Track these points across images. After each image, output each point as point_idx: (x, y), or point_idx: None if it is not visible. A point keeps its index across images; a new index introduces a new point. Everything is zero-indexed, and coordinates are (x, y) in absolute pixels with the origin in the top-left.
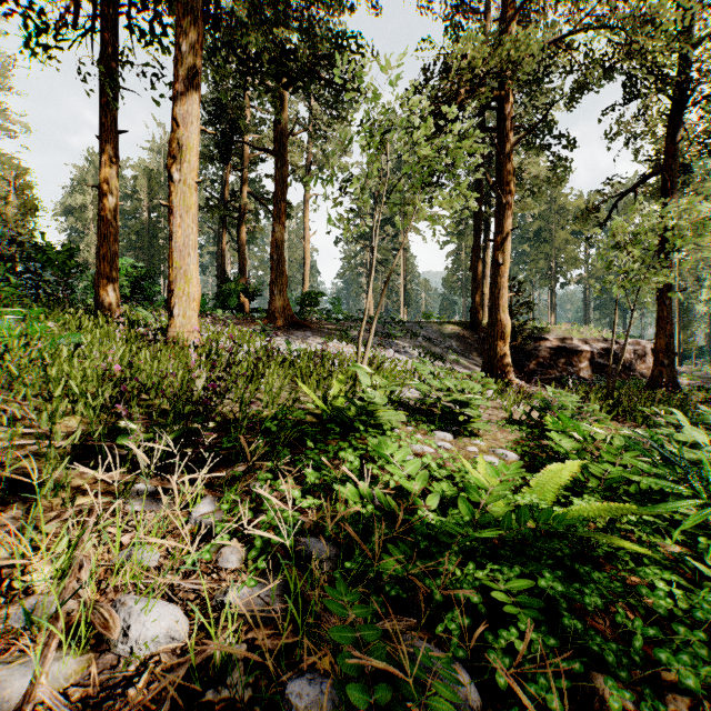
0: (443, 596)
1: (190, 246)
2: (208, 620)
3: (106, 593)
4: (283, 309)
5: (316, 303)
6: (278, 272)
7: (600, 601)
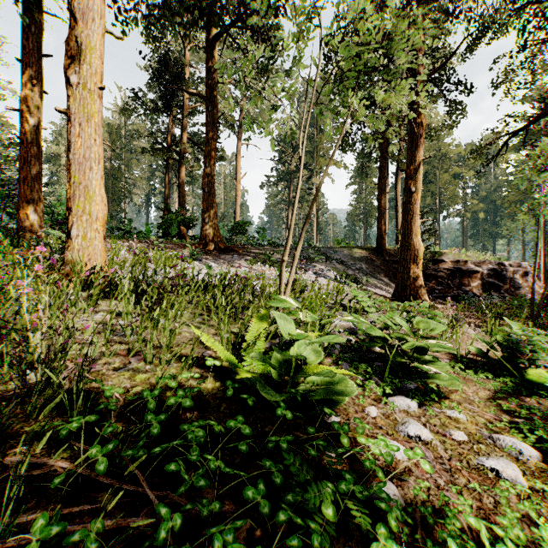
0: None
1: (92, 158)
2: None
3: None
4: (214, 235)
5: (243, 231)
6: (209, 203)
7: None
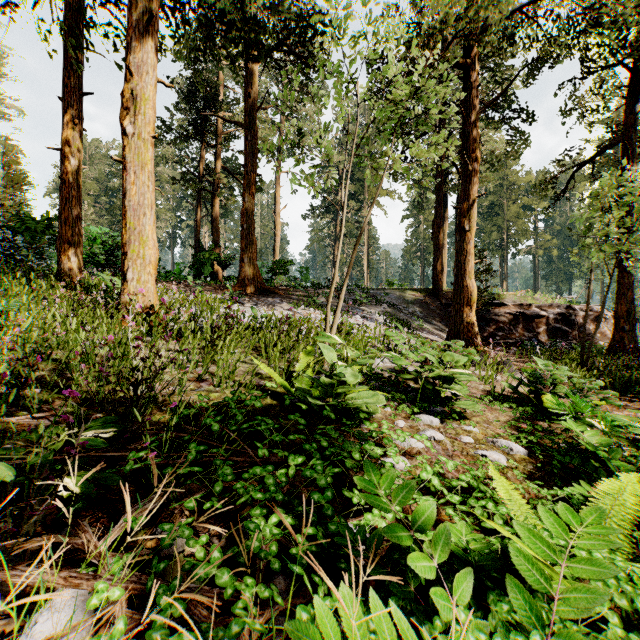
0: None
1: (146, 205)
2: None
3: None
4: (253, 276)
5: (285, 271)
6: (248, 241)
7: None
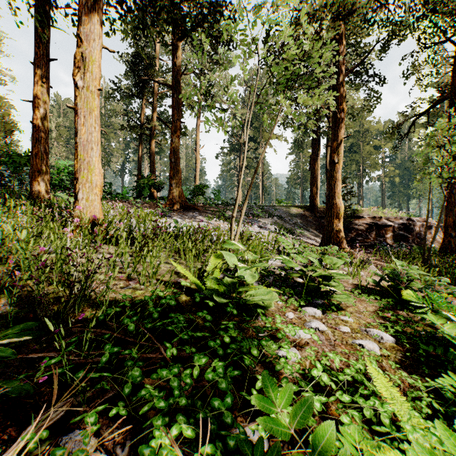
0: None
1: (93, 141)
2: None
3: None
4: (179, 196)
5: (202, 193)
6: (175, 171)
7: None
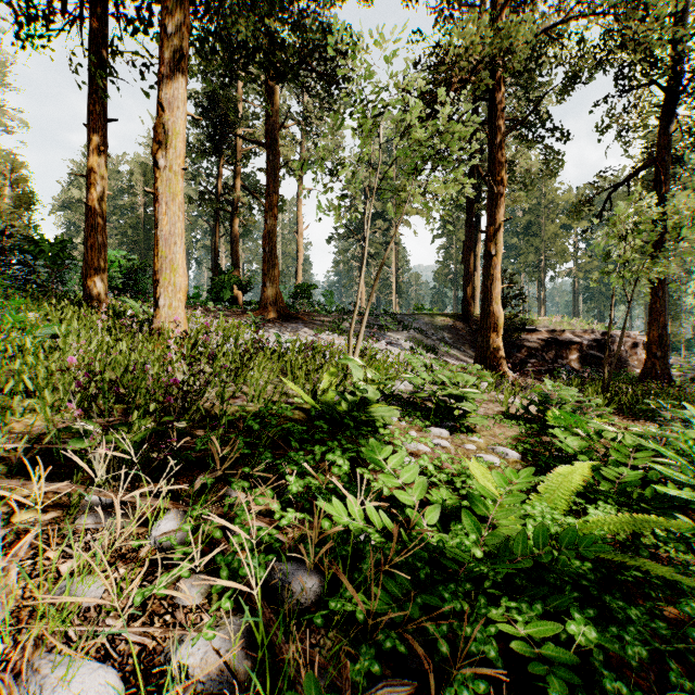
0: (450, 644)
1: (176, 234)
2: (150, 686)
3: (24, 648)
4: (276, 301)
5: (308, 296)
6: (270, 264)
7: (645, 651)
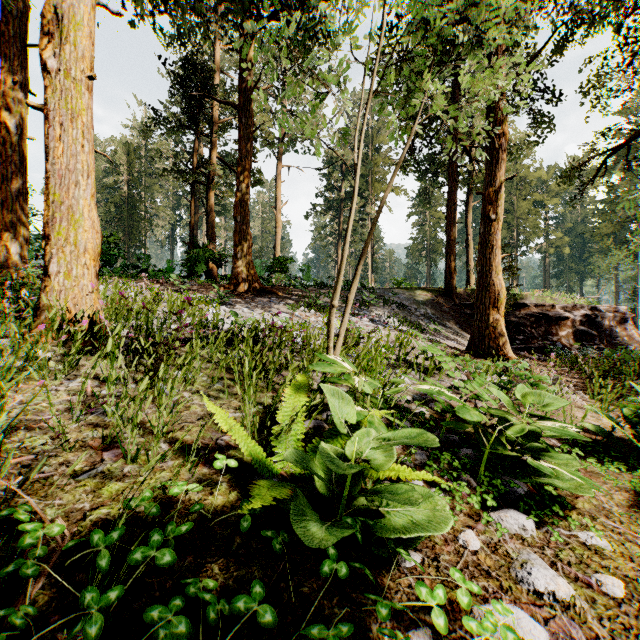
0: None
1: (79, 170)
2: None
3: None
4: (248, 274)
5: (284, 270)
6: (242, 235)
7: None
